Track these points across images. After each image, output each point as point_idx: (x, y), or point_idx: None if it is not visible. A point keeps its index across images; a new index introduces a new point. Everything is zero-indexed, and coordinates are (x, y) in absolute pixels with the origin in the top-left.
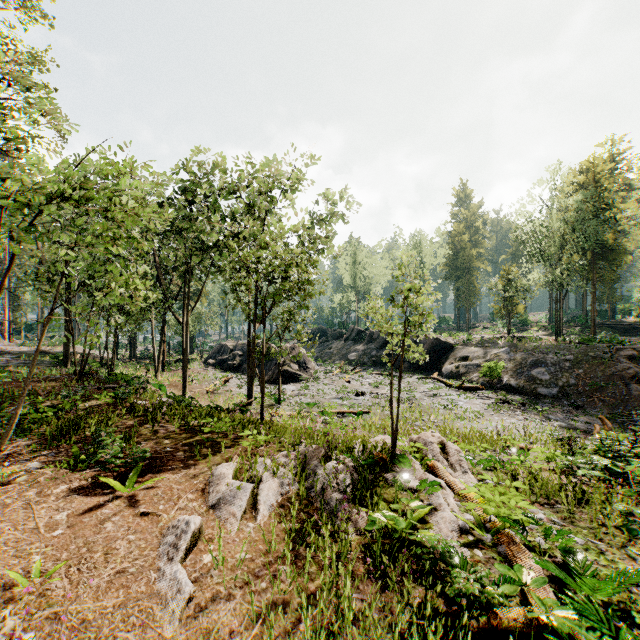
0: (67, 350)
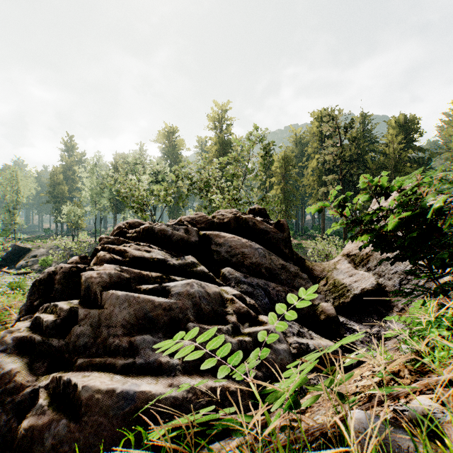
0: None
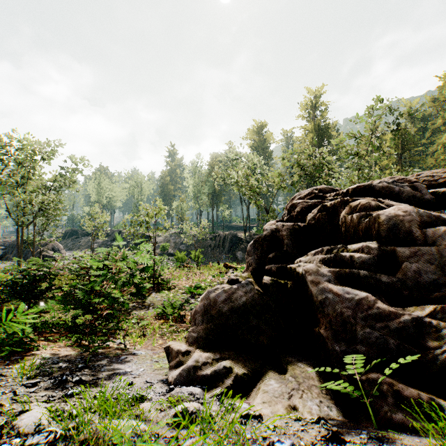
0: None
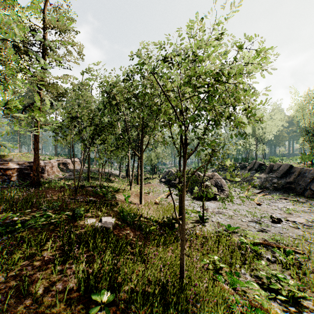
0: (88, 172)
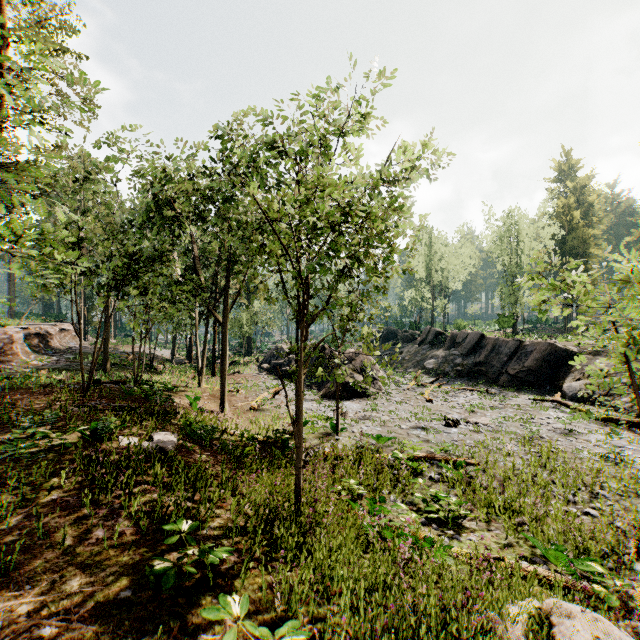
0: (106, 353)
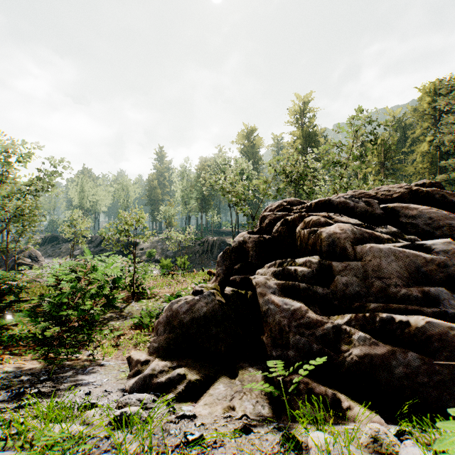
0: None
